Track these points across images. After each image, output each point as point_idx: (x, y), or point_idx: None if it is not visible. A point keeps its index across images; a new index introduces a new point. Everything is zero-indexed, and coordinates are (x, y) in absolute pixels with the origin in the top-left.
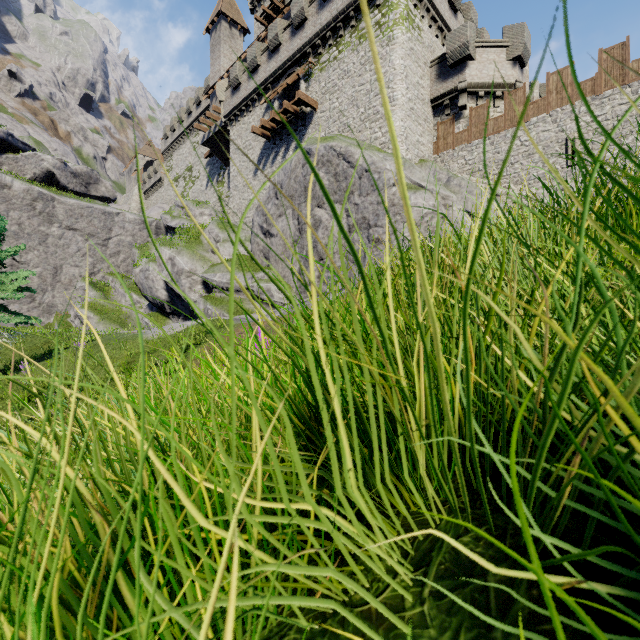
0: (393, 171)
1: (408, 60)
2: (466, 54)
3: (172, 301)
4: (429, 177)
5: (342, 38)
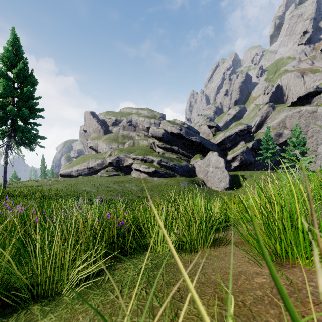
0: None
1: None
2: None
3: None
4: None
5: None
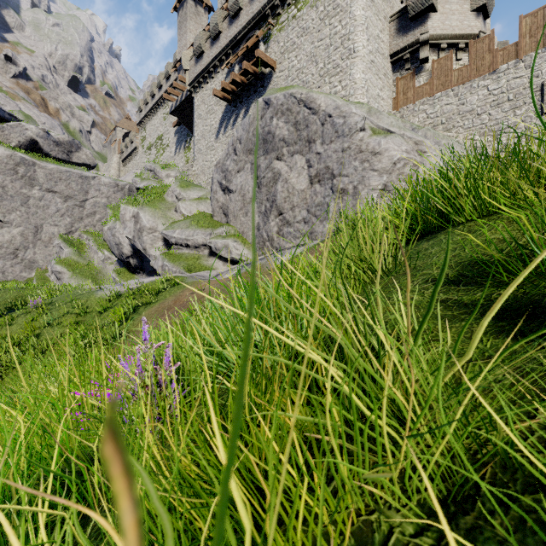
0: (360, 114)
1: (369, 11)
2: (429, 4)
3: (137, 257)
4: (398, 122)
5: None
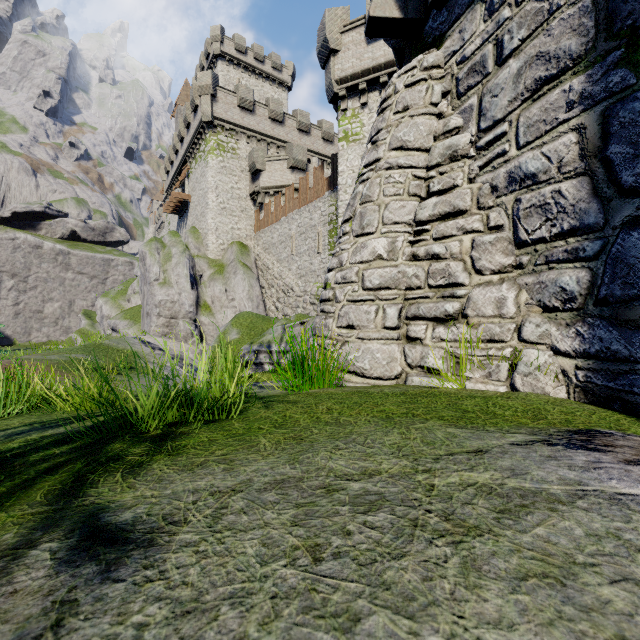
0: (154, 272)
1: (219, 176)
2: (256, 169)
3: None
4: (183, 272)
5: (196, 154)
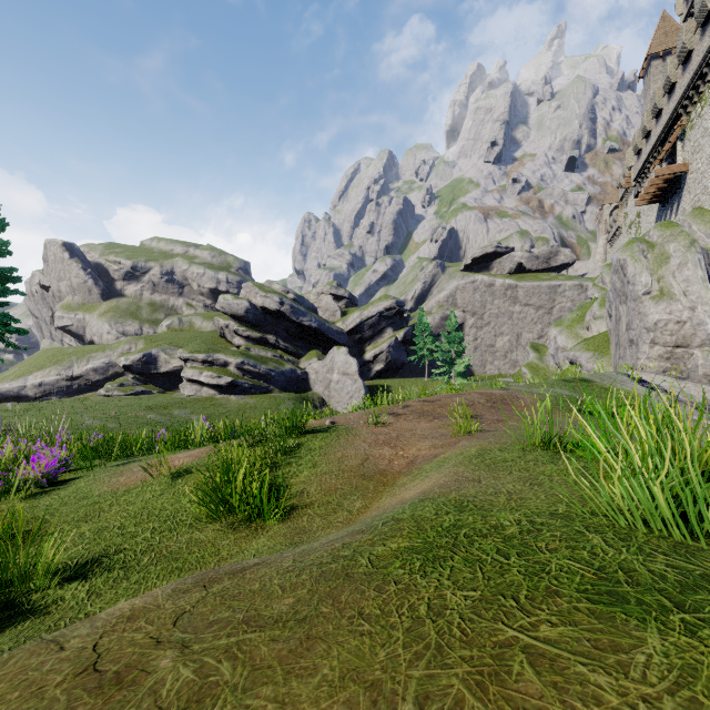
0: (643, 283)
1: None
2: None
3: None
4: (695, 275)
5: (703, 93)
